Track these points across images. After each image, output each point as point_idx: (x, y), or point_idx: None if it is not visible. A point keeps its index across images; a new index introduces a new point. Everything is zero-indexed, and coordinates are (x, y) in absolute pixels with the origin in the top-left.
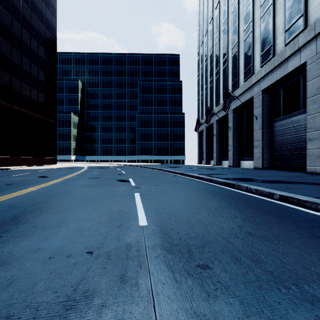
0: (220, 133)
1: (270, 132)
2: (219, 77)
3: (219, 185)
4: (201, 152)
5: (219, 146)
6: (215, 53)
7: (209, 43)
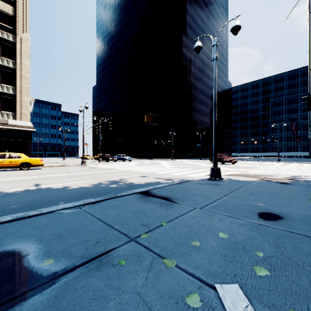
0: None
1: None
2: (309, 120)
3: None
4: None
5: None
6: None
7: None
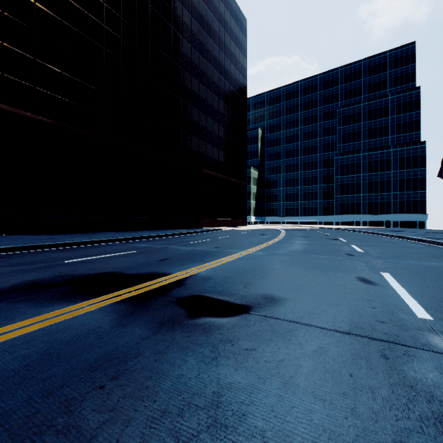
0: None
1: None
2: None
3: (439, 246)
4: None
5: None
6: None
7: None
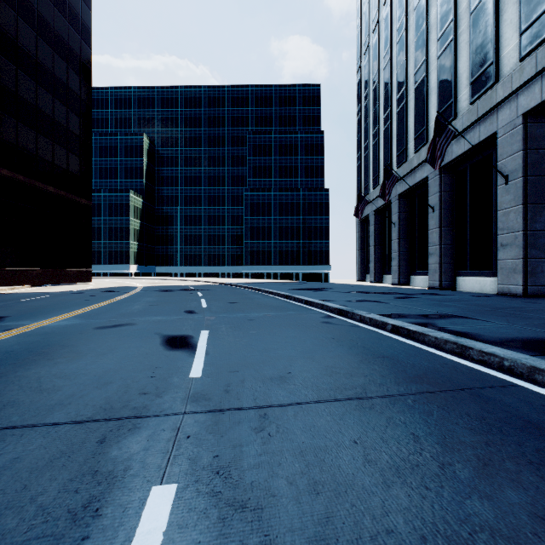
0: (407, 221)
1: (543, 211)
2: (406, 106)
3: (527, 384)
4: (364, 259)
5: (405, 247)
6: (397, 59)
7: (382, 45)
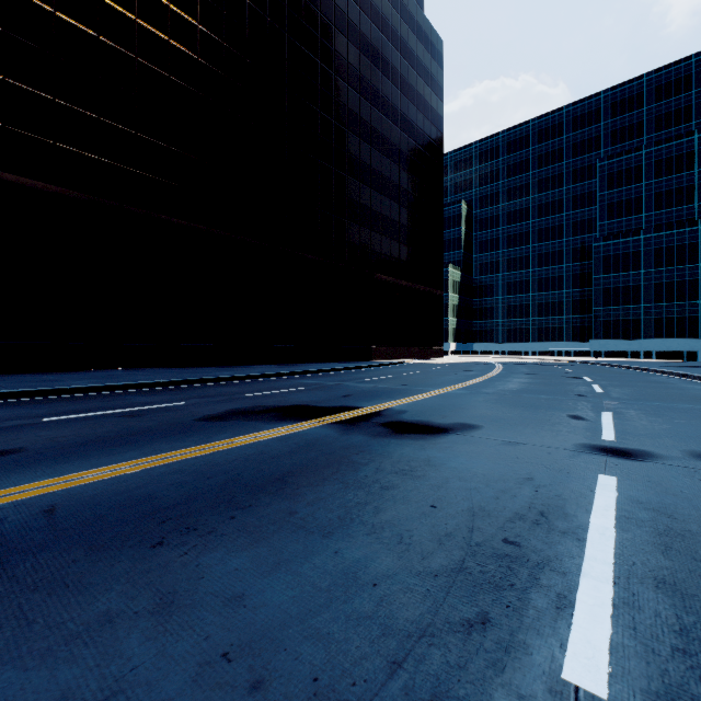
0: None
1: None
2: None
3: None
4: None
5: None
6: None
7: None
